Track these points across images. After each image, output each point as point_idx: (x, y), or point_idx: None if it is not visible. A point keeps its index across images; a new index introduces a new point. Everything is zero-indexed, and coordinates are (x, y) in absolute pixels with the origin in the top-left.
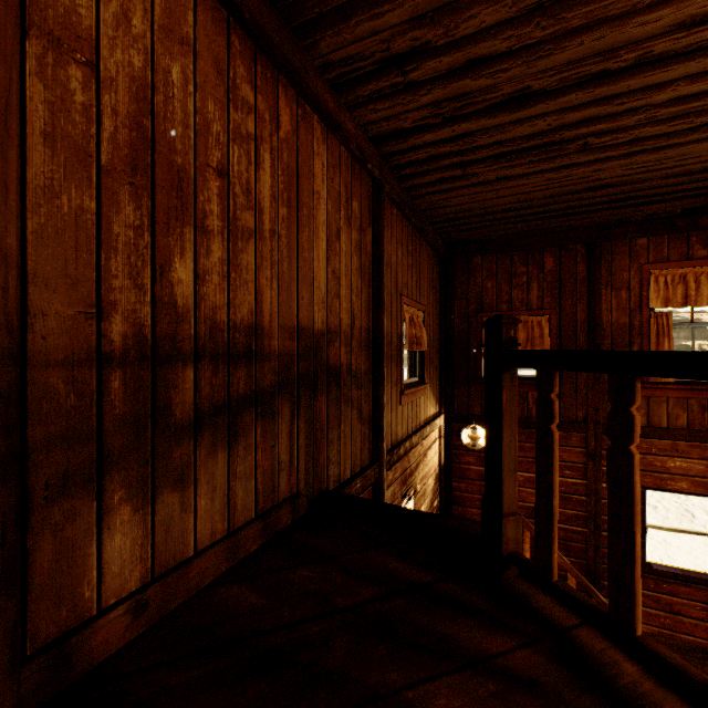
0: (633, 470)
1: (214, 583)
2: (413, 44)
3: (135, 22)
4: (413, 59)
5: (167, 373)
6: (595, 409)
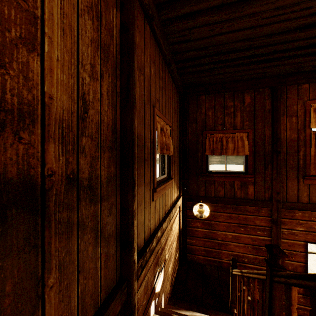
0: None
1: None
2: None
3: None
4: None
5: None
6: (277, 193)
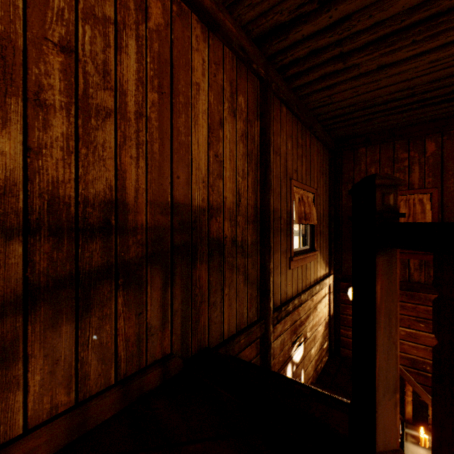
0: None
1: None
2: None
3: None
4: None
5: None
6: None
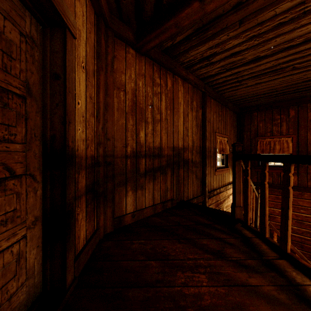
0: (265, 189)
1: (149, 216)
2: (210, 53)
3: (132, 76)
4: (211, 57)
5: (139, 160)
6: None
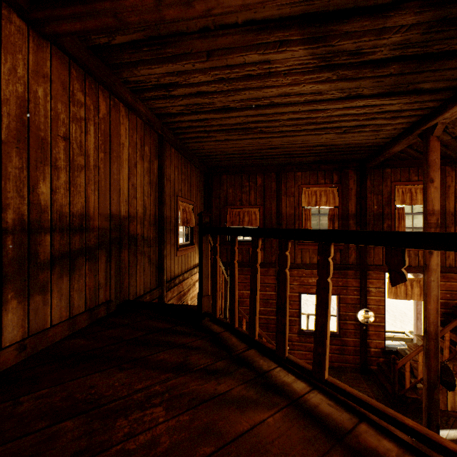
0: (235, 269)
1: (61, 340)
2: (170, 81)
3: (19, 70)
4: (171, 86)
5: (36, 237)
6: None
